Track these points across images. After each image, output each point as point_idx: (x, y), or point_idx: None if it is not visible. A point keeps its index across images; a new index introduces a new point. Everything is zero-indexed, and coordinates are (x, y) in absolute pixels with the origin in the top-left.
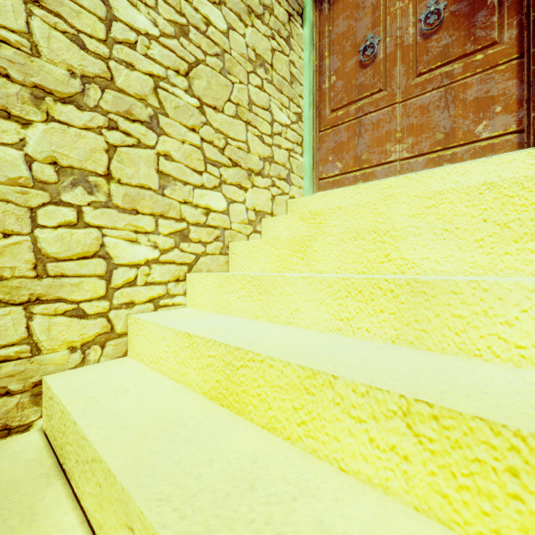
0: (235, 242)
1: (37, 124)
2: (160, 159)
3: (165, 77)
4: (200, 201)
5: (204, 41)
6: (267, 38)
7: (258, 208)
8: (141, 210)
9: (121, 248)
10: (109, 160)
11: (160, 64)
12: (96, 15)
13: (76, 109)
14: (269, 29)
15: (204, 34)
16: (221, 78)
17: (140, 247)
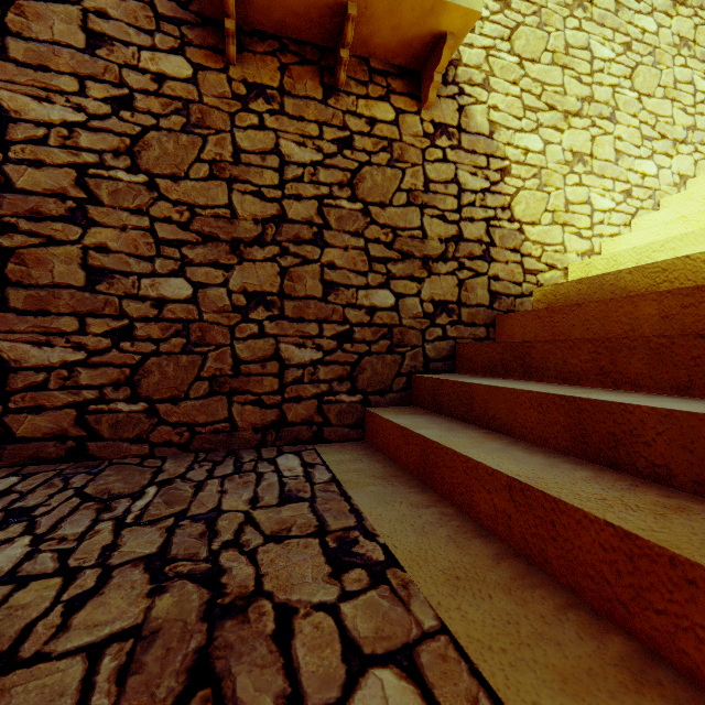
0: (667, 197)
1: (565, 131)
2: (615, 141)
3: (618, 84)
4: (638, 169)
5: (640, 47)
6: (690, 19)
7: (681, 173)
8: (606, 176)
9: (596, 200)
10: (591, 146)
11: (615, 77)
12: (586, 61)
13: (578, 119)
14: (691, 9)
15: (640, 42)
16: (652, 71)
17: (605, 200)
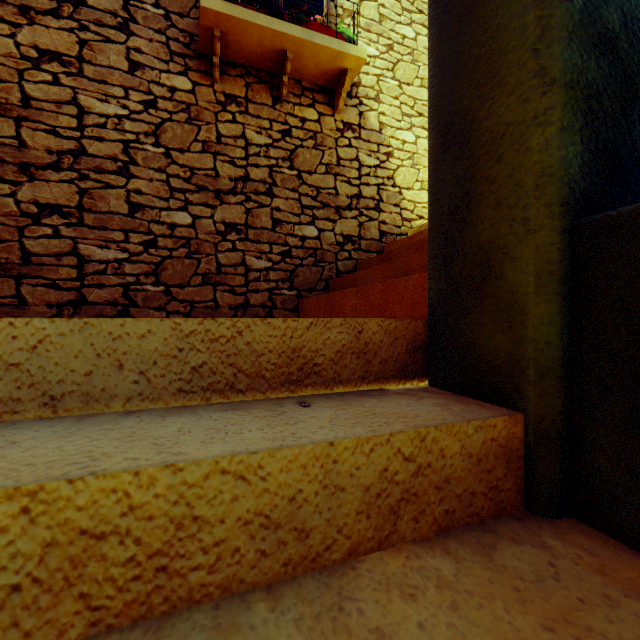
0: None
1: None
2: None
3: None
4: None
5: None
6: None
7: None
8: None
9: None
10: None
11: None
12: None
13: None
14: None
15: None
16: None
17: None
